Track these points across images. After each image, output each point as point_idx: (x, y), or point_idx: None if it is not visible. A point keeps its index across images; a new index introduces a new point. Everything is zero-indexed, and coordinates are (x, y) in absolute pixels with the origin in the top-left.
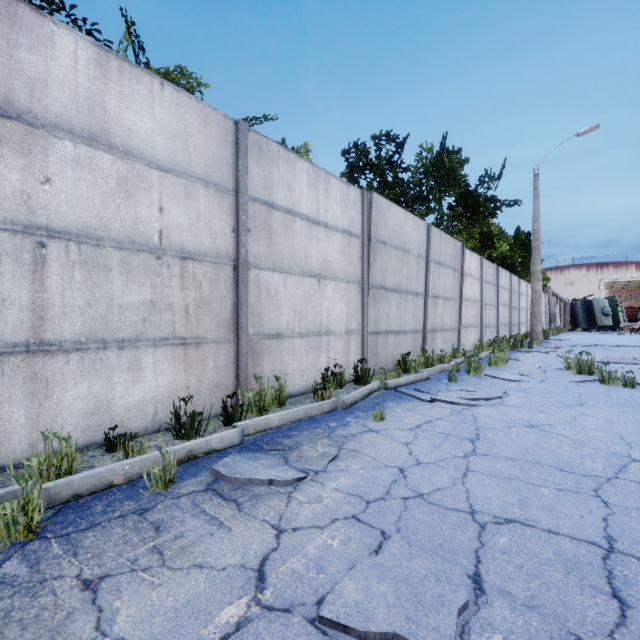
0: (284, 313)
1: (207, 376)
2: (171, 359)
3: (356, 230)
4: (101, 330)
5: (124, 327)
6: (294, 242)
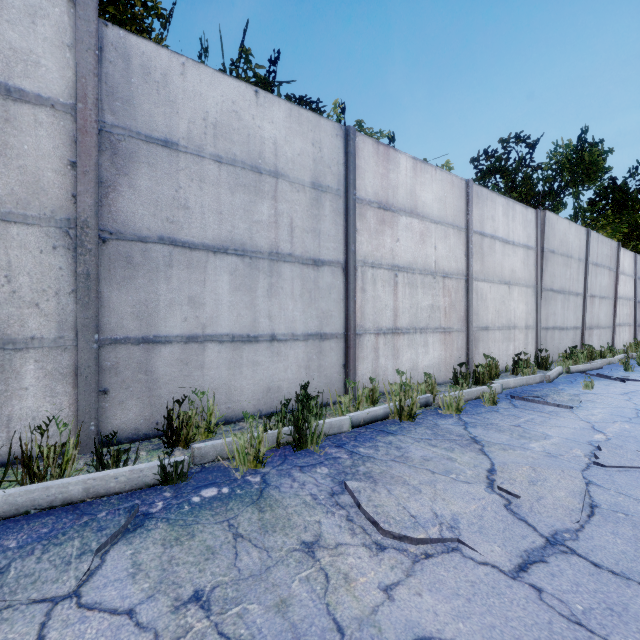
0: (489, 312)
1: (453, 353)
2: (439, 341)
3: (532, 244)
4: (414, 322)
5: (422, 320)
6: (495, 259)
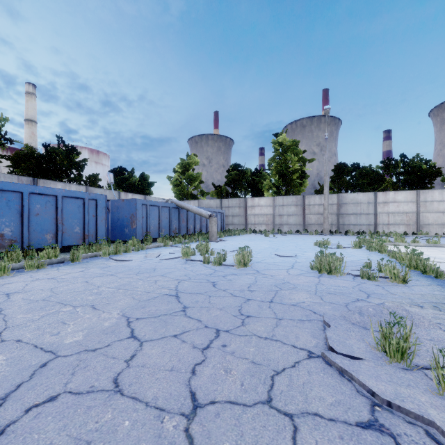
0: (430, 220)
1: (410, 230)
2: (404, 227)
3: None
4: (394, 223)
5: (397, 222)
6: (433, 207)
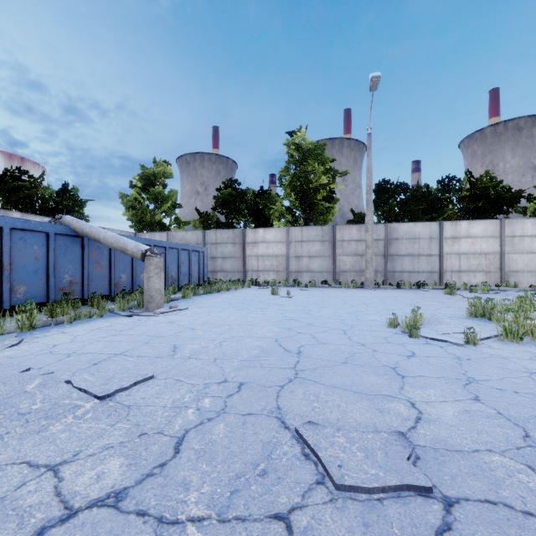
0: (519, 265)
1: (491, 279)
2: (482, 275)
3: None
4: (469, 269)
5: (473, 268)
6: (524, 244)
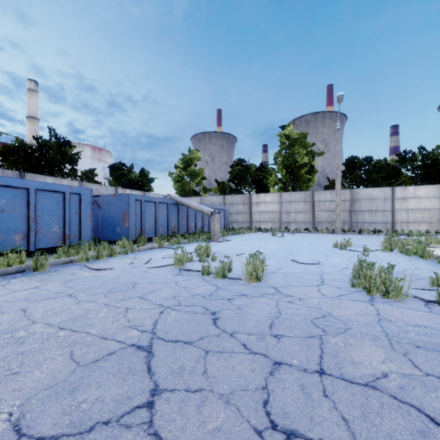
0: None
1: (433, 228)
2: (426, 225)
3: None
4: (415, 220)
5: (418, 220)
6: None
